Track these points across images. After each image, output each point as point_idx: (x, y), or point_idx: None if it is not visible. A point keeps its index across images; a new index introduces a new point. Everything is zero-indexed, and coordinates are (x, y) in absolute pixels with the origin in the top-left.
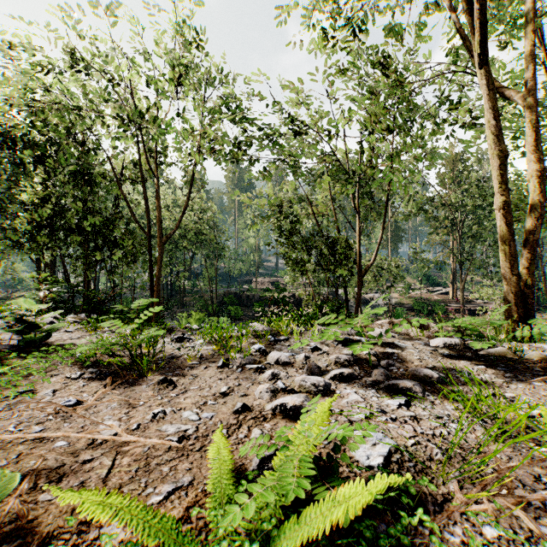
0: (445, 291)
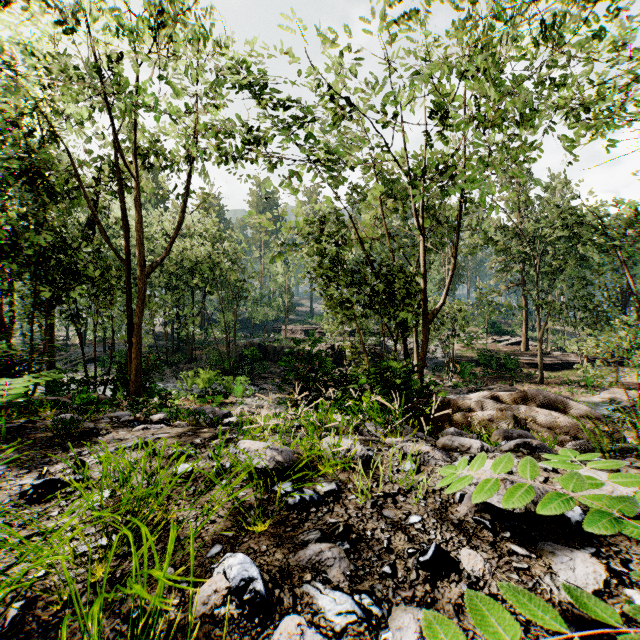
0: (514, 341)
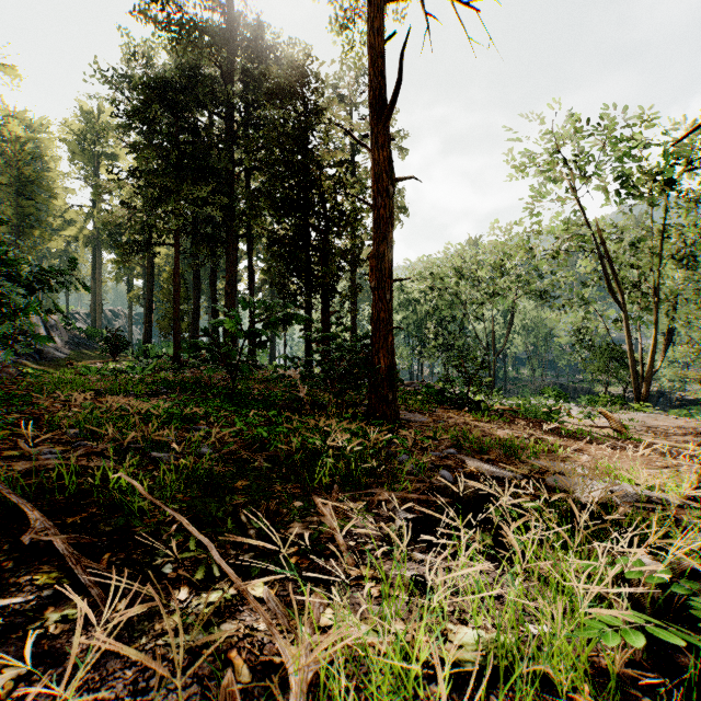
0: None
